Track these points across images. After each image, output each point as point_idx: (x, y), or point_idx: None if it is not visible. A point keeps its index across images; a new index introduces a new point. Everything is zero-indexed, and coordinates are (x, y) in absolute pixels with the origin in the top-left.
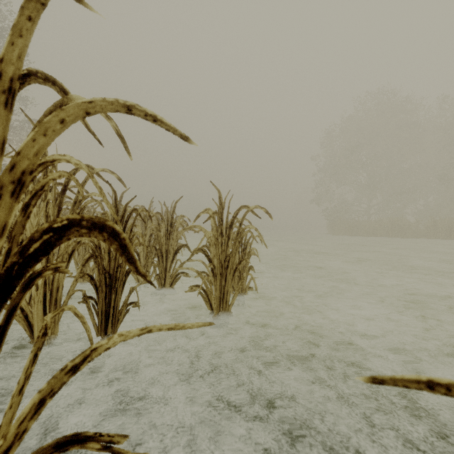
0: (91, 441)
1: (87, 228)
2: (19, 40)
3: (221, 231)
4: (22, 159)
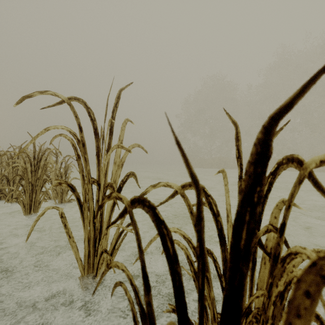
0: None
1: None
2: None
3: (31, 163)
4: None
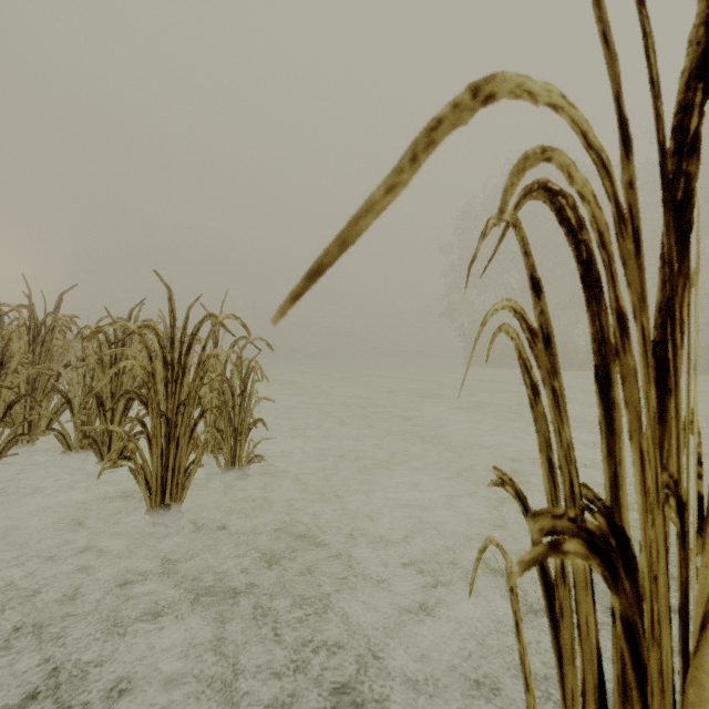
0: None
1: None
2: None
3: (165, 359)
4: None
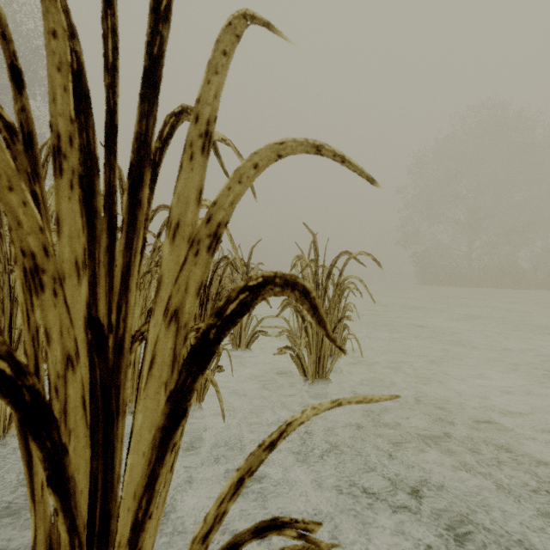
0: (287, 528)
1: (280, 286)
2: (215, 77)
3: (318, 282)
4: (218, 210)
